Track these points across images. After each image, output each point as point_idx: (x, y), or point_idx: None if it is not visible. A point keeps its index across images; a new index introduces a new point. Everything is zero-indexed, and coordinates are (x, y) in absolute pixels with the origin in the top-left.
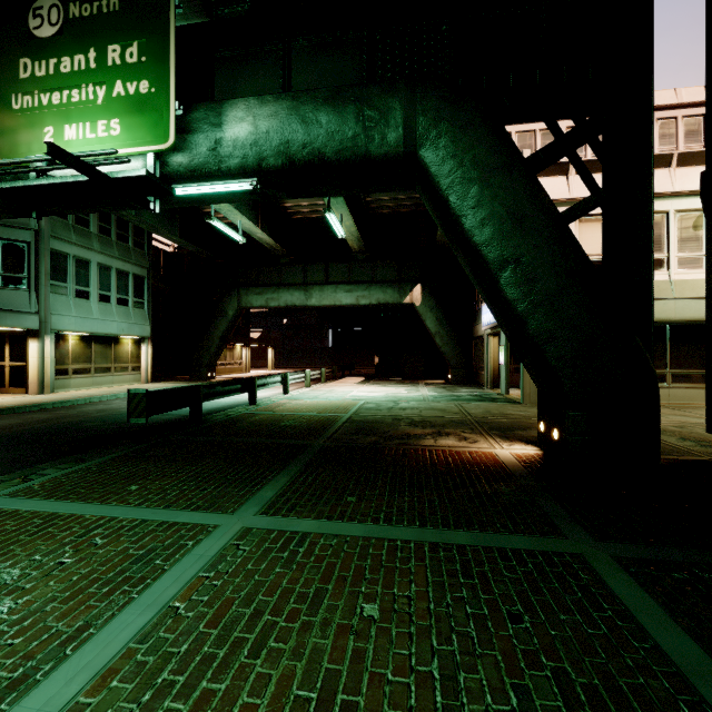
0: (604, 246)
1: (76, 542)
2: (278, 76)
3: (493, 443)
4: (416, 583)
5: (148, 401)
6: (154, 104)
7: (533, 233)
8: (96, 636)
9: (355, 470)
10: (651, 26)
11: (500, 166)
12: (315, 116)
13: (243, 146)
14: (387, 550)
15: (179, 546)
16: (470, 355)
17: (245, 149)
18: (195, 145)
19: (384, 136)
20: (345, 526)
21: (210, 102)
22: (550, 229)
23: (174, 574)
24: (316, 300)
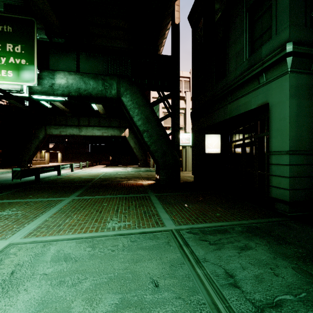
0: (171, 127)
1: (25, 204)
2: (75, 63)
3: (143, 181)
4: (115, 201)
5: (20, 173)
6: (27, 68)
7: (151, 124)
8: (48, 212)
9: (102, 188)
10: (179, 75)
11: (143, 105)
12: (89, 82)
13: (62, 87)
14: (109, 198)
15: (57, 202)
16: (146, 156)
17: (63, 88)
18: (43, 84)
19: (111, 91)
20: (99, 196)
21: (50, 70)
22: (155, 123)
23: (59, 205)
24: (84, 133)
